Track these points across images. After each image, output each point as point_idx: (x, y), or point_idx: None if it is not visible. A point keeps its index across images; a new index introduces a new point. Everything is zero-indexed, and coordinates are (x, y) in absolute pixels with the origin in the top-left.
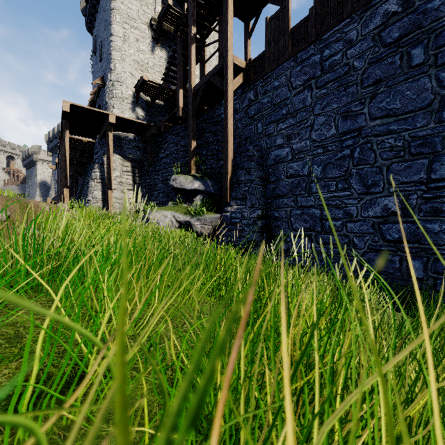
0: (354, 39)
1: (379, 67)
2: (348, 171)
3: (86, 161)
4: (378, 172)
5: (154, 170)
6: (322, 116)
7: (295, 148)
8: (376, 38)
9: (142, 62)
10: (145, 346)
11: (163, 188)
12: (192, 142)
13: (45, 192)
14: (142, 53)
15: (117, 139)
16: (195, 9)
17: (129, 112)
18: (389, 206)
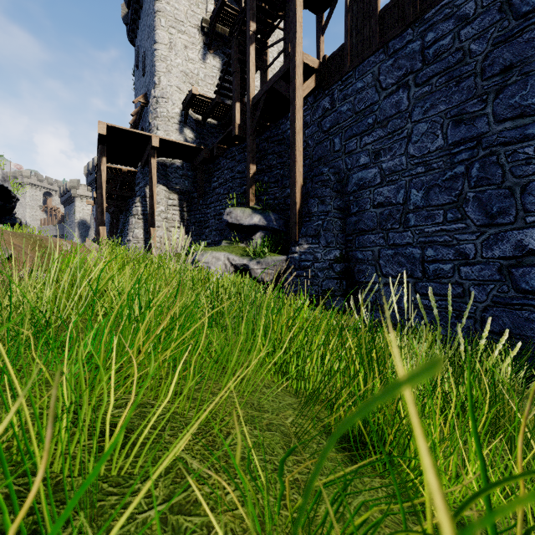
0: (472, 13)
1: (510, 48)
2: (462, 195)
3: (127, 195)
4: (508, 194)
5: (205, 202)
6: (424, 123)
7: (385, 168)
8: (505, 8)
9: (191, 73)
10: (139, 506)
11: (216, 224)
12: (250, 167)
13: (84, 232)
14: (192, 63)
15: (162, 167)
16: (254, 0)
17: (176, 134)
18: (524, 242)
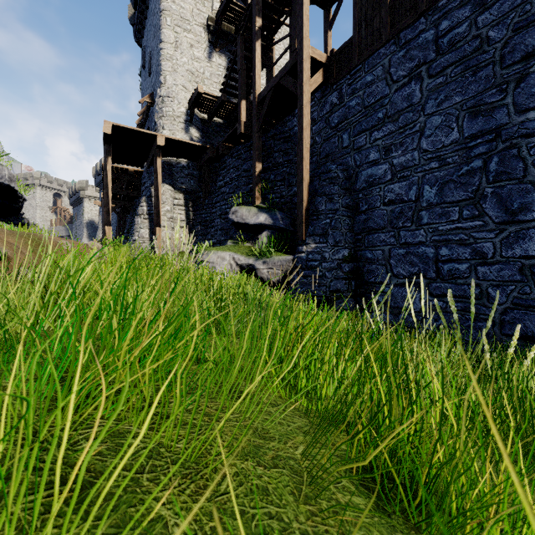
0: None
1: (533, 34)
2: (479, 191)
3: (134, 195)
4: (530, 189)
5: (211, 202)
6: (438, 115)
7: (396, 164)
8: None
9: (197, 72)
10: None
11: (221, 223)
12: (256, 165)
13: (93, 233)
14: (197, 62)
15: (168, 166)
16: None
17: (182, 133)
18: None
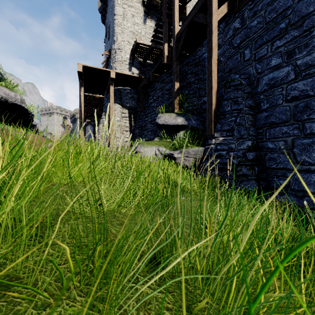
0: None
1: None
2: None
3: (100, 113)
4: None
5: (145, 114)
6: None
7: (300, 64)
8: None
9: (136, 32)
10: None
11: (151, 127)
12: (175, 84)
13: None
14: (137, 25)
15: (118, 92)
16: None
17: (127, 71)
18: None
